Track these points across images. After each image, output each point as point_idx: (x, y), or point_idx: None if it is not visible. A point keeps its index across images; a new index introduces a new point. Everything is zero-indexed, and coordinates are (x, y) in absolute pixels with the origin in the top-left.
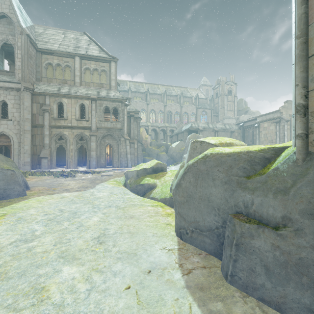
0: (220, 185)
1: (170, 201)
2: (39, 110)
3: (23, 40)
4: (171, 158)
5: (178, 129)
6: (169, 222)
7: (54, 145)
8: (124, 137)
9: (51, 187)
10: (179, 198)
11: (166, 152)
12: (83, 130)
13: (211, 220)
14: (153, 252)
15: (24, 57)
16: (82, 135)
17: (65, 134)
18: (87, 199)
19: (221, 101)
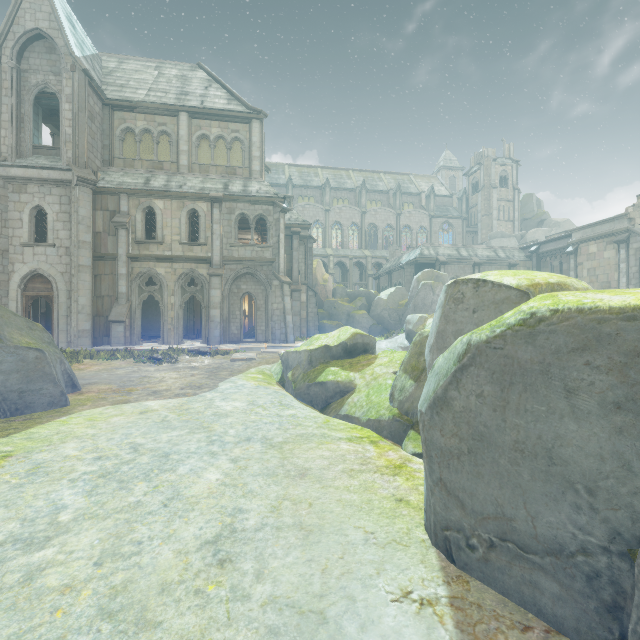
0: (597, 413)
1: (393, 428)
2: (109, 225)
3: (76, 83)
4: (378, 322)
5: (392, 261)
6: (400, 492)
7: (137, 297)
8: (280, 277)
9: (125, 385)
10: (442, 441)
11: (366, 311)
12: (195, 264)
13: (562, 522)
14: (375, 613)
15: (78, 117)
16: (192, 274)
17: (158, 273)
18: (197, 419)
19: (483, 200)
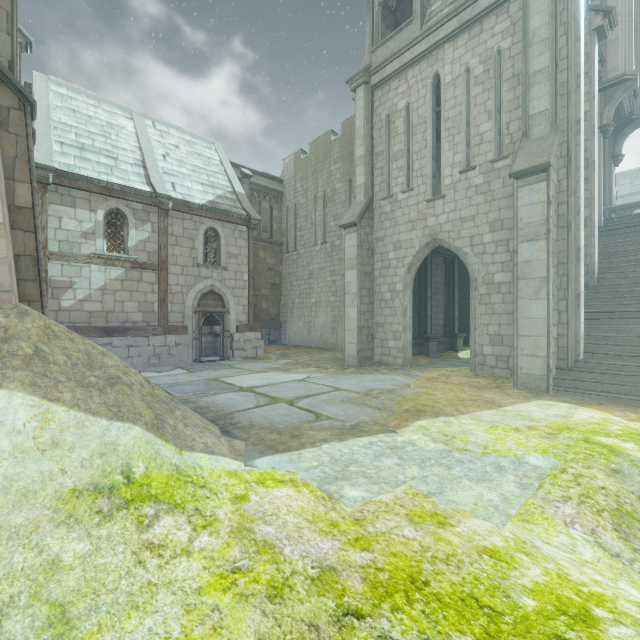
0: None
1: None
2: None
3: None
4: None
5: None
6: None
7: None
8: None
9: None
10: None
11: None
12: None
13: None
14: None
15: None
16: None
17: None
18: None
19: None
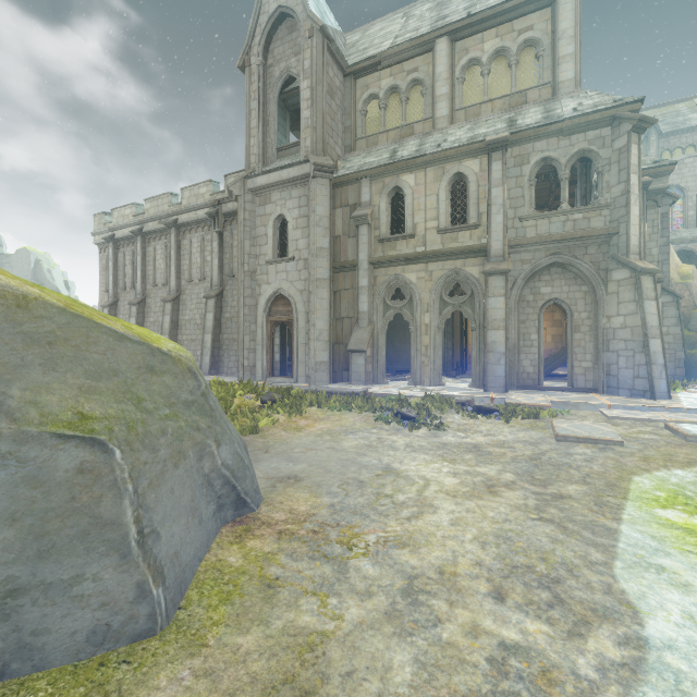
0: None
1: None
2: (349, 224)
3: (314, 51)
4: None
5: None
6: None
7: (380, 317)
8: (633, 262)
9: (344, 505)
10: None
11: None
12: (461, 260)
13: None
14: None
15: (315, 93)
16: (456, 277)
17: (407, 281)
18: None
19: None
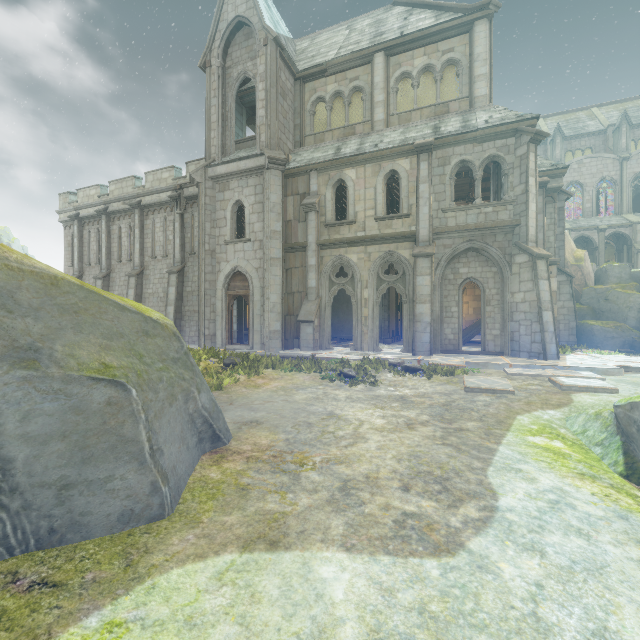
0: None
1: None
2: (299, 210)
3: (268, 57)
4: None
5: None
6: None
7: (326, 292)
8: (530, 249)
9: (297, 439)
10: None
11: None
12: (394, 244)
13: None
14: None
15: (270, 94)
16: (391, 258)
17: (349, 261)
18: None
19: None
